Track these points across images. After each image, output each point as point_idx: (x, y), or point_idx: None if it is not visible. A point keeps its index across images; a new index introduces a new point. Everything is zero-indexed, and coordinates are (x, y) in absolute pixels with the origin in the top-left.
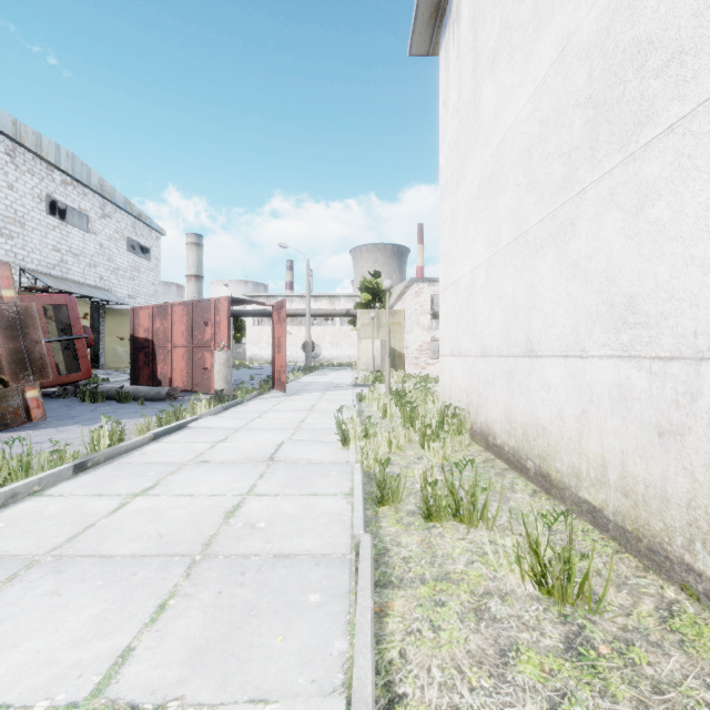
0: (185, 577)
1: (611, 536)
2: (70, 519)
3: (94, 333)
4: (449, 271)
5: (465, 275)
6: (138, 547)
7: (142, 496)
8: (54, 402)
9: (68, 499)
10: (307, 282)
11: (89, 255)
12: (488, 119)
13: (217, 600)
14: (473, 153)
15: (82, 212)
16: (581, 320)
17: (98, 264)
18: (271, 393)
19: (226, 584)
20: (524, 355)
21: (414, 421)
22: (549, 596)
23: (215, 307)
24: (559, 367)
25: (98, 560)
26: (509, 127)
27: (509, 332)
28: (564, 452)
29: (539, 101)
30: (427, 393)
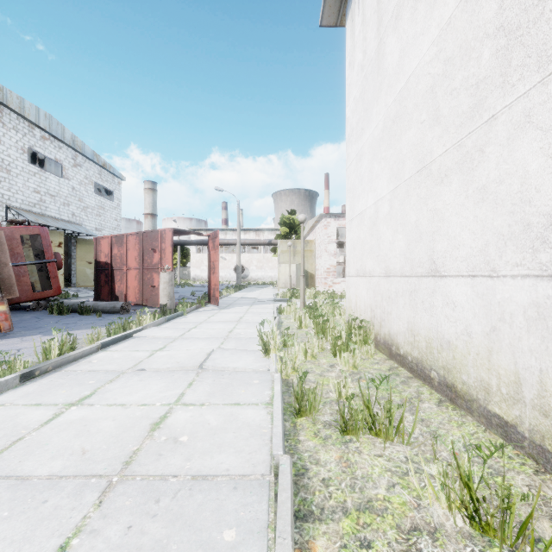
0: (97, 506)
1: (527, 453)
2: (1, 432)
3: (69, 258)
4: (355, 204)
5: (369, 207)
6: (57, 466)
7: (77, 406)
8: (28, 314)
9: (7, 409)
10: (238, 218)
11: (63, 196)
12: (391, 69)
13: (125, 539)
14: (377, 101)
15: (58, 162)
16: (491, 241)
17: (70, 203)
18: (207, 306)
19: (138, 515)
20: (427, 275)
21: (325, 331)
22: (482, 533)
23: (161, 237)
24: (466, 286)
25: (12, 483)
26: (412, 71)
27: (412, 254)
28: (471, 366)
29: (444, 42)
30: (335, 307)
